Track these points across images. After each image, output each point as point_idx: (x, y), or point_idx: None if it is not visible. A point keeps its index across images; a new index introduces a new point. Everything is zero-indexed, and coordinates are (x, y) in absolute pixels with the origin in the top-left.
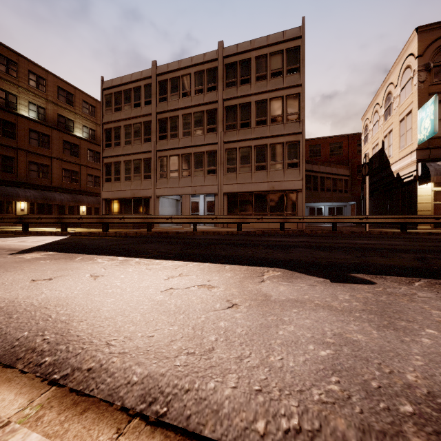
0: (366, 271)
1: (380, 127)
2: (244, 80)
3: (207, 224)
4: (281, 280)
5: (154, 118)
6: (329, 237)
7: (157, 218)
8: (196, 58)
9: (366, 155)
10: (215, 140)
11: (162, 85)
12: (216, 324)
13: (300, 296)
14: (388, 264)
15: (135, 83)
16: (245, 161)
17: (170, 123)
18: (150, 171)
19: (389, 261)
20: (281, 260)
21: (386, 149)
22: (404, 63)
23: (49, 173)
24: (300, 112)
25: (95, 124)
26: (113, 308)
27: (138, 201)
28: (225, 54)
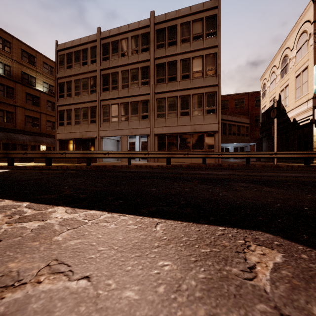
0: None
1: (277, 84)
2: (171, 42)
3: (141, 159)
4: None
5: (98, 74)
6: (250, 170)
7: (95, 154)
8: (132, 25)
9: (274, 101)
10: (148, 91)
11: (105, 47)
12: None
13: None
14: None
15: (83, 45)
16: (172, 108)
17: (111, 78)
18: (95, 117)
19: None
20: (240, 206)
21: (283, 100)
22: (300, 30)
23: (13, 118)
24: (216, 68)
25: (53, 81)
26: None
27: (85, 141)
28: (156, 21)
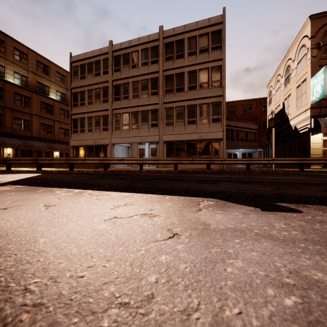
0: (288, 201)
1: (281, 92)
2: (179, 55)
3: (150, 165)
4: (216, 209)
5: (110, 84)
6: (245, 174)
7: (112, 160)
8: (142, 39)
9: (272, 112)
10: (157, 101)
11: (117, 59)
12: (157, 258)
13: (237, 225)
14: (303, 195)
15: (96, 57)
16: (180, 117)
17: (123, 88)
18: (107, 125)
19: (302, 192)
20: (212, 192)
21: (286, 108)
22: (300, 43)
23: (30, 126)
24: (221, 80)
25: (66, 89)
26: (51, 239)
27: (98, 148)
28: (165, 36)
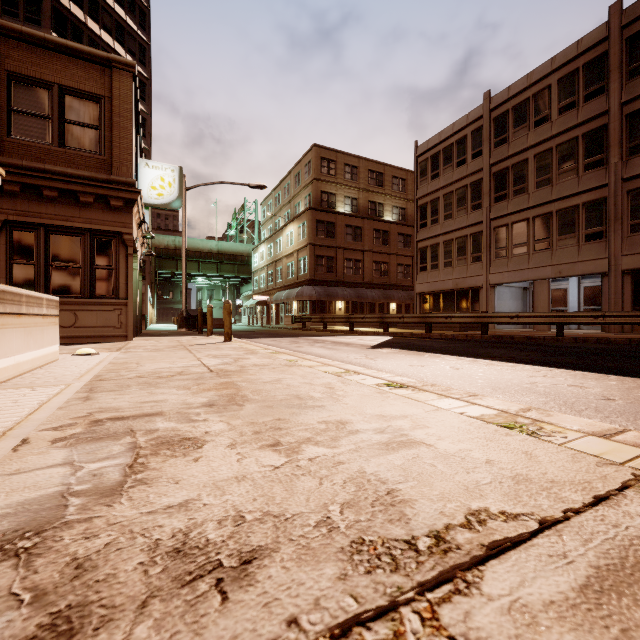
0: None
1: None
2: None
3: (583, 326)
4: None
5: (485, 174)
6: None
7: (495, 317)
8: (560, 57)
9: None
10: (602, 180)
11: (500, 121)
12: (587, 404)
13: None
14: None
15: (458, 133)
16: None
17: (513, 174)
18: (480, 251)
19: None
20: None
21: None
22: None
23: (361, 268)
24: None
25: (405, 201)
26: (488, 385)
27: (462, 294)
28: (626, 21)
